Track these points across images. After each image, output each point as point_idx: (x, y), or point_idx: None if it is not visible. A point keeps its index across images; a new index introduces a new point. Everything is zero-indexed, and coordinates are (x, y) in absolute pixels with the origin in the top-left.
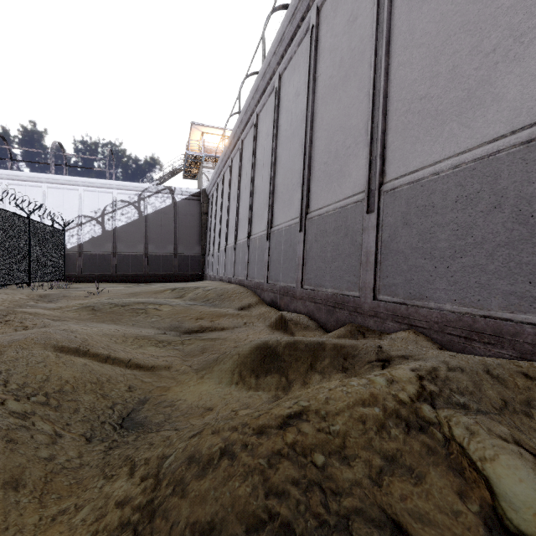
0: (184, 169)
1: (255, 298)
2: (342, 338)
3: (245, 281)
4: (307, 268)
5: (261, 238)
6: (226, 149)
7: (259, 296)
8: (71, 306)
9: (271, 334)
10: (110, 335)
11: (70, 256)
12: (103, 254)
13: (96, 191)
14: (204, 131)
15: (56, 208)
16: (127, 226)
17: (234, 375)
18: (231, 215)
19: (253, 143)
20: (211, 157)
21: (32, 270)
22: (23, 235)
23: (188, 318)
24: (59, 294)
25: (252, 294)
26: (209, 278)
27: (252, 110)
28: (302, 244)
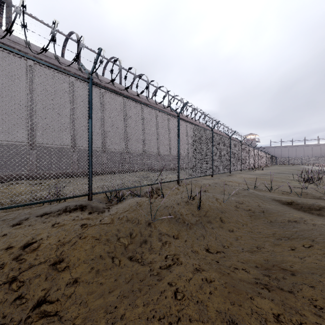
0: None
1: None
2: None
3: None
4: None
5: None
6: None
7: None
8: None
9: None
10: None
11: None
12: None
13: None
14: None
15: None
16: None
17: None
18: None
19: None
20: None
21: None
22: None
23: None
24: None
25: None
26: None
27: None
28: None
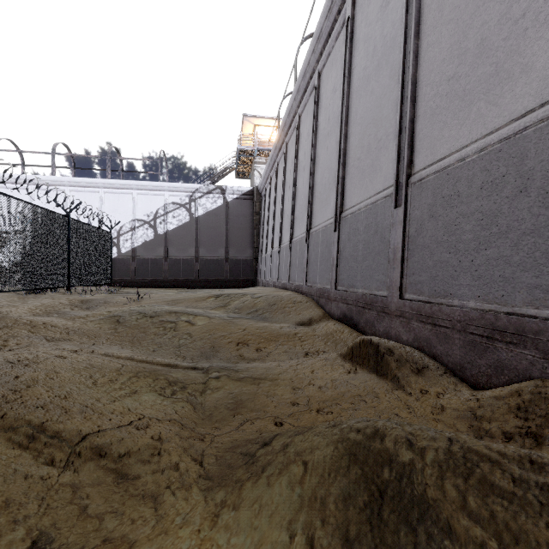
0: (236, 167)
1: (318, 310)
2: (541, 418)
3: (304, 287)
4: (412, 265)
5: (326, 229)
6: (280, 133)
7: (323, 308)
8: (97, 315)
9: (353, 376)
10: (96, 368)
11: (125, 261)
12: (155, 258)
13: (149, 194)
14: (257, 123)
15: (112, 212)
16: (178, 229)
17: (295, 544)
18: (286, 209)
19: (313, 111)
20: (264, 150)
21: (72, 273)
22: (61, 235)
23: (227, 337)
24: (101, 299)
25: (313, 304)
26: (262, 284)
27: (312, 69)
28: (401, 227)
